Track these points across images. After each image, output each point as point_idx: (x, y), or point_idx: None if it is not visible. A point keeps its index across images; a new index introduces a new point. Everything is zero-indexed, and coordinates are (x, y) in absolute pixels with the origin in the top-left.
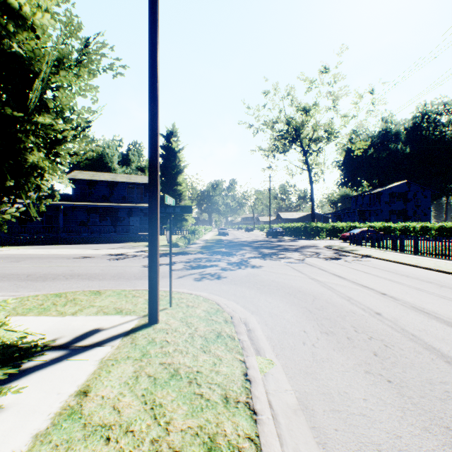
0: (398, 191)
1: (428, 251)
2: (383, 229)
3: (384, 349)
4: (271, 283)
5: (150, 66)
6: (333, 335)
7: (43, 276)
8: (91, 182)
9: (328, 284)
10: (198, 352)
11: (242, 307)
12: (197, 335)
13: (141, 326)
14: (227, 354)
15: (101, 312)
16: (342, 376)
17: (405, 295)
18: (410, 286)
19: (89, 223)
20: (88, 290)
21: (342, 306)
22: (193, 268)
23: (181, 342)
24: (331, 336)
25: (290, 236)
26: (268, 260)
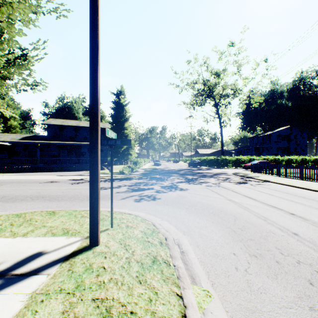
0: (283, 134)
1: (313, 177)
2: (274, 161)
3: (317, 277)
4: (197, 204)
5: (90, 7)
6: (262, 258)
7: (14, 197)
8: (61, 127)
9: (243, 205)
10: (133, 282)
11: (175, 227)
12: (133, 259)
13: (82, 249)
14: (163, 285)
15: (49, 233)
16: (287, 315)
17: (310, 215)
18: (311, 206)
19: (60, 156)
20: (45, 211)
21: (261, 226)
22: (134, 190)
23: (117, 270)
24: (261, 260)
25: (206, 166)
26: (192, 184)
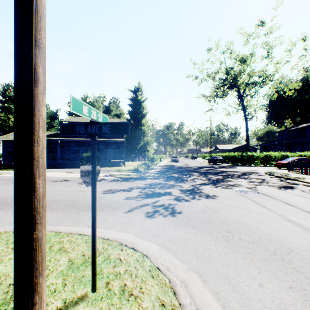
0: None
1: None
2: None
3: None
4: (239, 227)
5: None
6: None
7: (7, 202)
8: None
9: None
10: None
11: (216, 299)
12: None
13: None
14: None
15: None
16: None
17: None
18: None
19: (79, 153)
20: None
21: None
22: (147, 196)
23: None
24: None
25: (228, 163)
26: (220, 188)
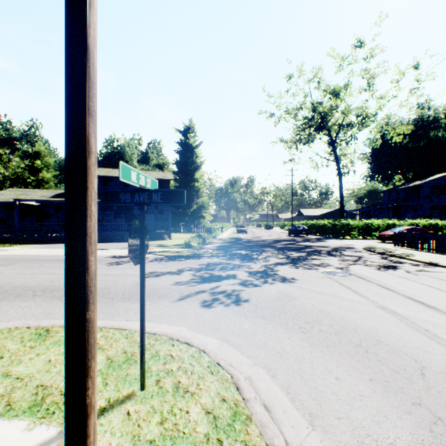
0: (442, 184)
1: None
2: (429, 228)
3: None
4: (320, 317)
5: None
6: None
7: (9, 290)
8: (106, 179)
9: (420, 324)
10: None
11: (285, 394)
12: None
13: None
14: None
15: (1, 402)
16: None
17: None
18: None
19: (104, 221)
20: (35, 326)
21: None
22: (203, 280)
23: None
24: None
25: (315, 235)
26: (301, 269)
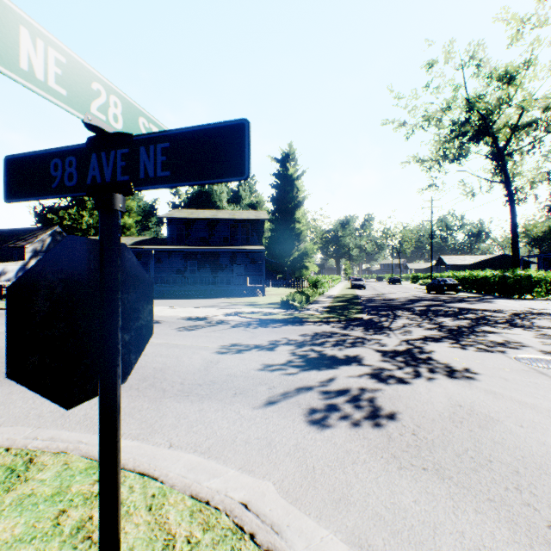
0: None
1: None
2: None
3: None
4: None
5: None
6: None
7: None
8: (188, 221)
9: None
10: None
11: None
12: None
13: None
14: None
15: None
16: None
17: None
18: None
19: (186, 272)
20: (18, 447)
21: None
22: (307, 363)
23: None
24: None
25: (470, 292)
26: (475, 352)
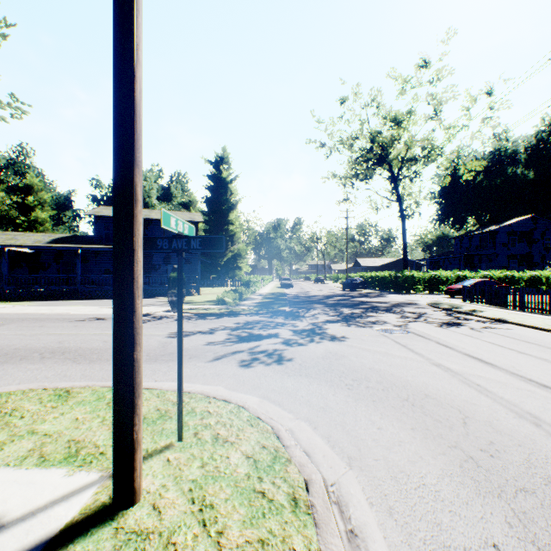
0: (520, 229)
1: None
2: (504, 280)
3: None
4: (369, 374)
5: None
6: None
7: (10, 353)
8: None
9: (472, 380)
10: None
11: (326, 442)
12: None
13: (91, 518)
14: None
15: (34, 455)
16: None
17: None
18: None
19: None
20: (53, 388)
21: (537, 443)
22: (240, 339)
23: None
24: None
25: (374, 289)
26: (354, 327)
